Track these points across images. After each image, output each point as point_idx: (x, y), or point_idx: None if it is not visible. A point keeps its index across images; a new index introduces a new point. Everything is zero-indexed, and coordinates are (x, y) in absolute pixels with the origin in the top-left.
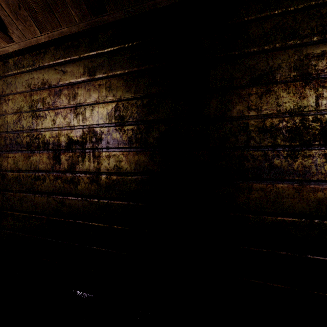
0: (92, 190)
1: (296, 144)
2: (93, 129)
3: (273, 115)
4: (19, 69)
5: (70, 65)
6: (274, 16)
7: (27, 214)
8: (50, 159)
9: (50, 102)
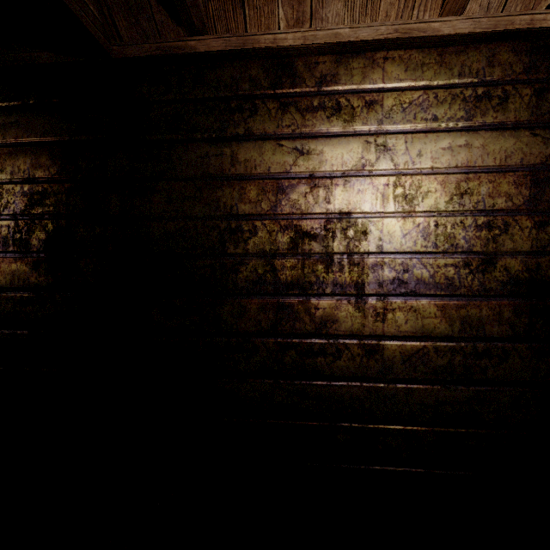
0: None
1: (197, 253)
2: None
3: (176, 218)
4: None
5: None
6: (177, 101)
7: None
8: None
9: None
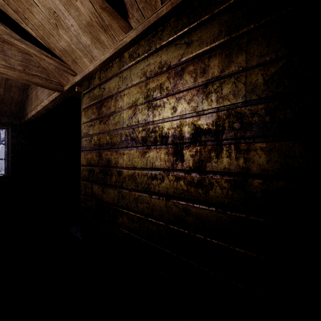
0: (235, 199)
1: None
2: (236, 110)
3: None
4: (134, 60)
5: (197, 31)
6: None
7: (142, 216)
8: (169, 155)
9: (169, 87)
